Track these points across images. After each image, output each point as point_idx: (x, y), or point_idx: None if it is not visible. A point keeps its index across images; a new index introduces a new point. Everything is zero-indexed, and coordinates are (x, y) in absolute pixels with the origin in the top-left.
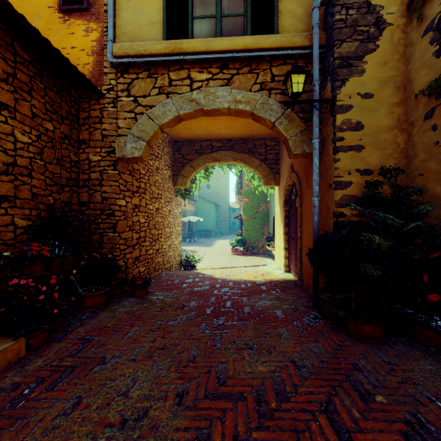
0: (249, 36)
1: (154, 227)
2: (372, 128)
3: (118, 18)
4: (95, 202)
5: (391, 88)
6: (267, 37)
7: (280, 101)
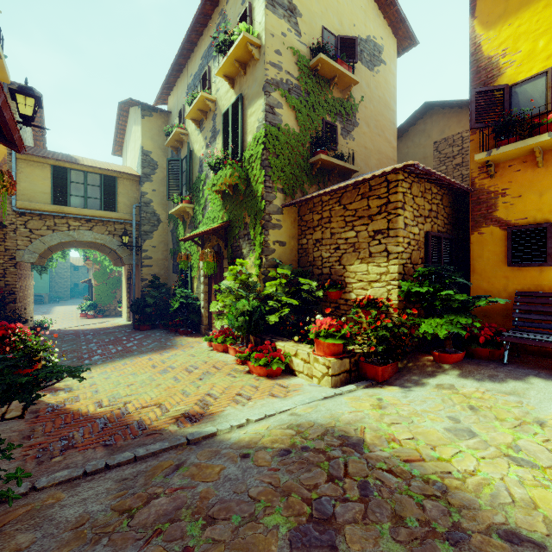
0: (103, 211)
1: (24, 298)
2: (156, 259)
3: (18, 185)
4: None
5: (163, 245)
6: (112, 213)
7: (118, 245)
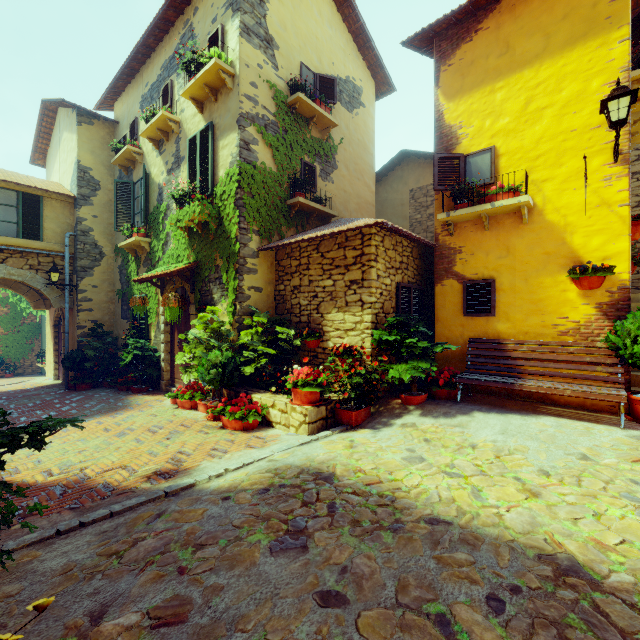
0: (22, 239)
1: None
2: (98, 301)
3: None
4: None
5: (107, 284)
6: (35, 242)
7: (44, 283)
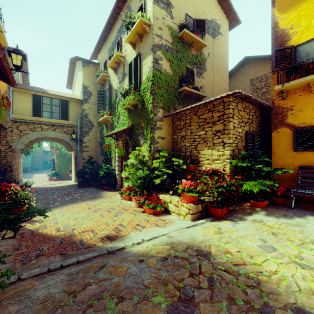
0: (61, 120)
1: (17, 169)
2: (91, 147)
3: (13, 105)
4: (3, 163)
5: (95, 139)
6: (66, 121)
7: (69, 139)
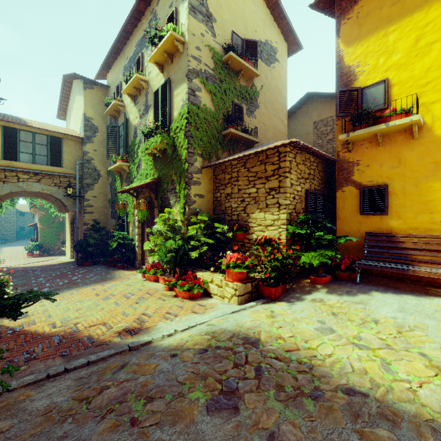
0: (50, 166)
1: None
2: (97, 207)
3: None
4: None
5: (102, 195)
6: (58, 168)
7: (63, 195)
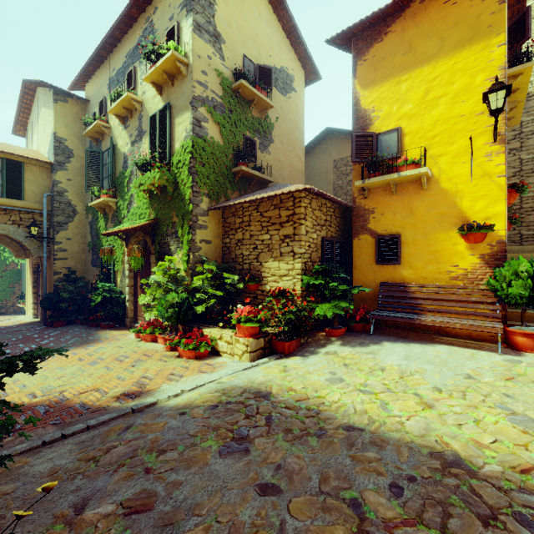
0: (6, 199)
1: None
2: (71, 251)
3: None
4: None
5: (80, 237)
6: (17, 201)
7: (25, 236)
